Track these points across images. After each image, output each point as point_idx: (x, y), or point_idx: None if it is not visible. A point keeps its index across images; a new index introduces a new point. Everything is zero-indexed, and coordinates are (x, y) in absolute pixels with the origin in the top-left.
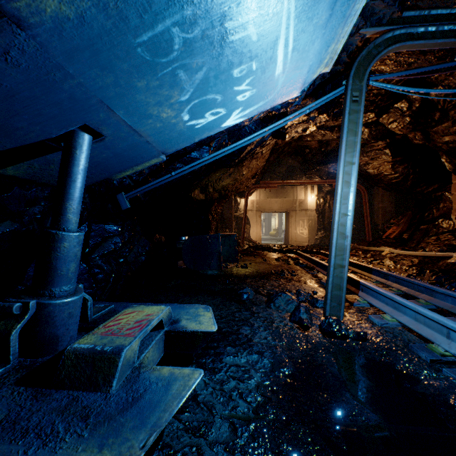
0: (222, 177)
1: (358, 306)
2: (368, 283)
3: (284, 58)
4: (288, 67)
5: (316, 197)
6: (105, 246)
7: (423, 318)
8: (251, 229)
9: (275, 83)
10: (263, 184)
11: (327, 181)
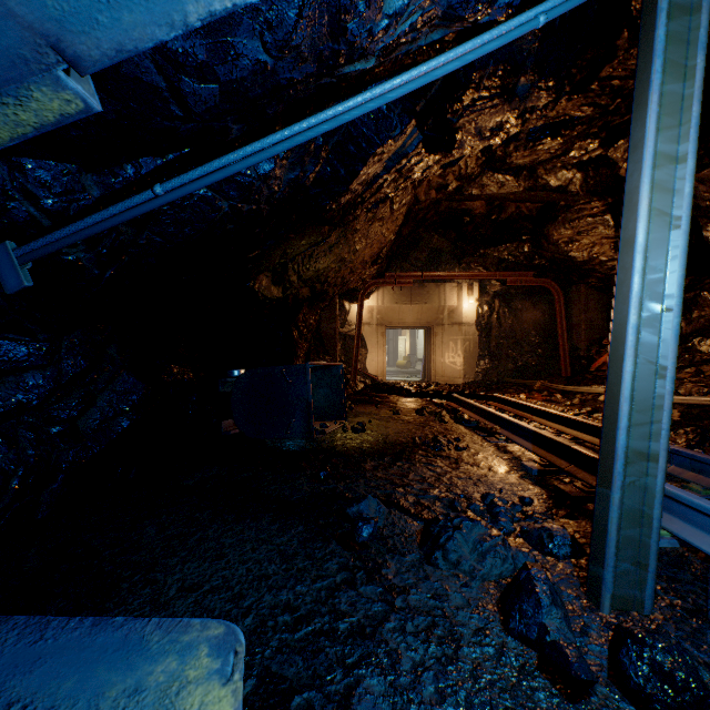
0: (315, 251)
1: None
2: (666, 485)
3: None
4: None
5: (477, 303)
6: None
7: None
8: (368, 355)
9: None
10: (390, 277)
11: (497, 274)
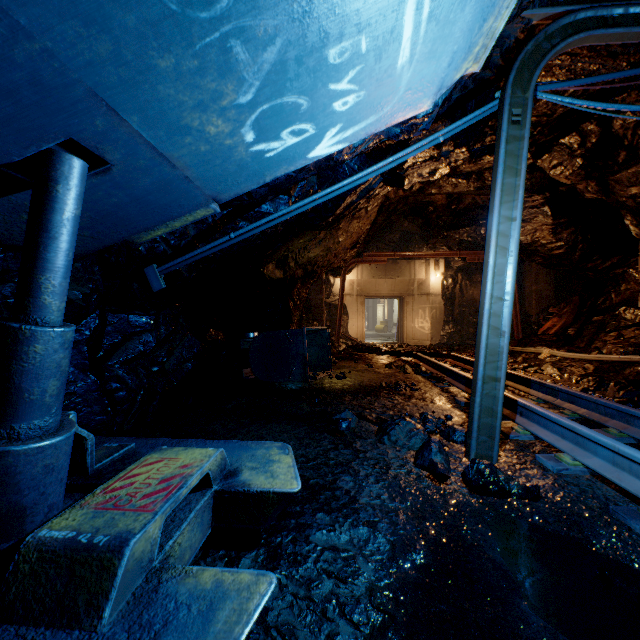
0: (309, 245)
1: (517, 438)
2: (531, 404)
3: (414, 34)
4: (418, 52)
5: (442, 276)
6: (130, 347)
7: (628, 462)
8: (349, 321)
9: (396, 82)
10: (368, 257)
11: (458, 253)
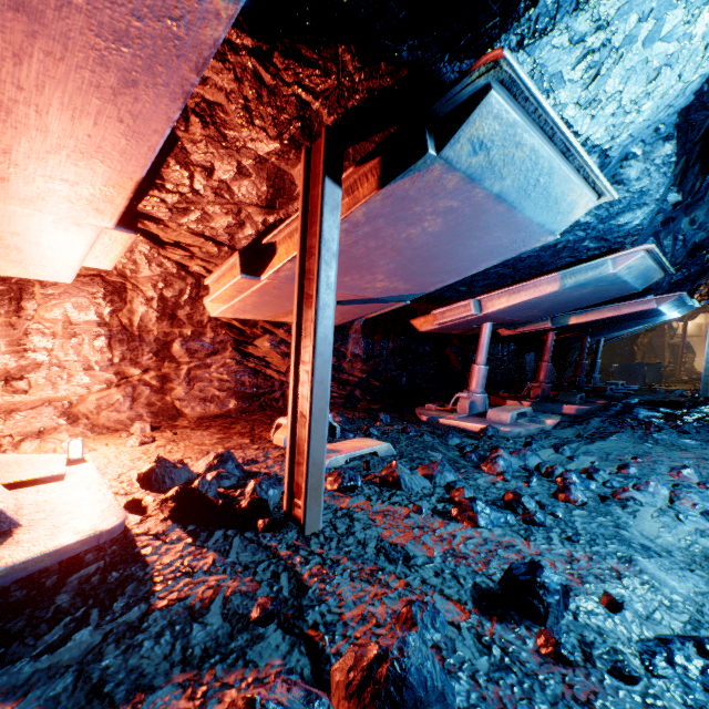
0: None
1: None
2: None
3: None
4: None
5: None
6: None
7: None
8: (695, 358)
9: None
10: None
11: None
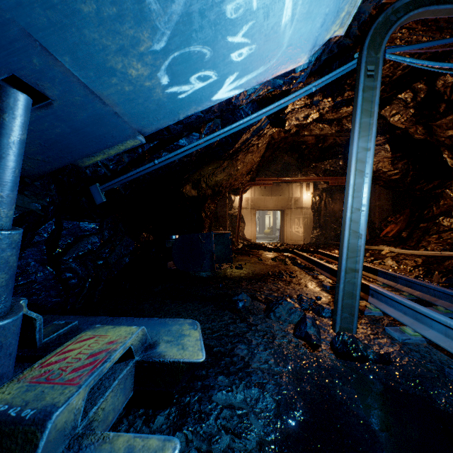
0: (215, 171)
1: (370, 314)
2: (380, 289)
3: None
4: (298, 12)
5: (312, 195)
6: (80, 246)
7: None
8: (245, 227)
9: (280, 38)
10: (259, 181)
11: (323, 178)
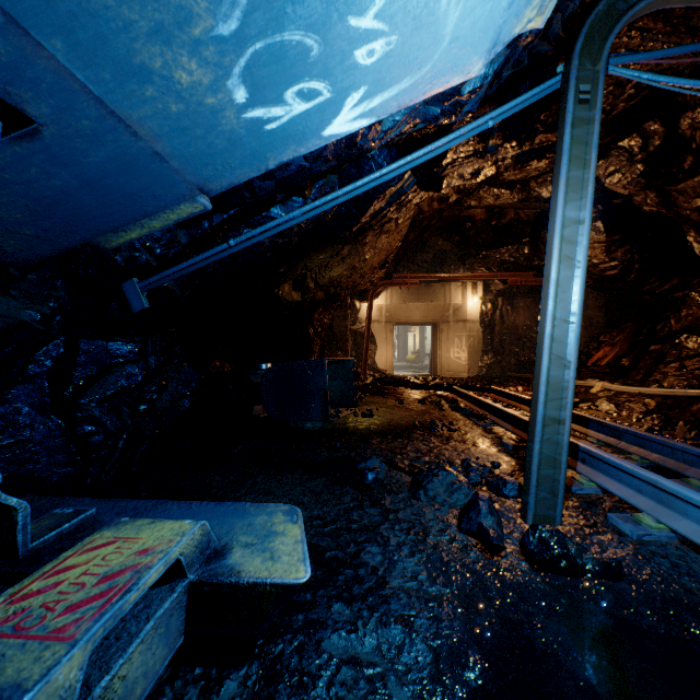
0: (330, 262)
1: (581, 492)
2: (597, 450)
3: None
4: None
5: (481, 301)
6: (109, 381)
7: None
8: (377, 351)
9: (439, 26)
10: (398, 278)
11: (499, 274)
